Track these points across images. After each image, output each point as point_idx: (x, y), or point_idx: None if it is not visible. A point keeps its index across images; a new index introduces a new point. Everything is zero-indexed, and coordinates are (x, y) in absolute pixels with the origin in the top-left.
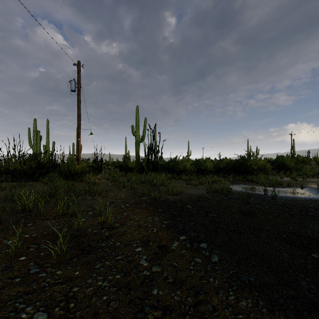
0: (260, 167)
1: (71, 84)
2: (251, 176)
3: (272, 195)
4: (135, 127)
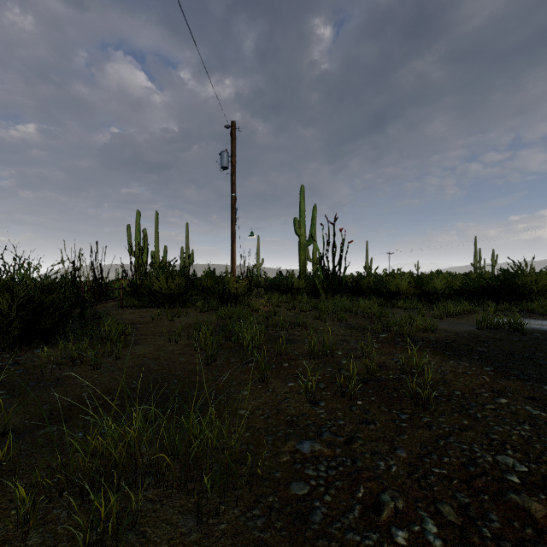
0: (541, 287)
1: (222, 158)
2: (531, 303)
3: None
4: (299, 221)
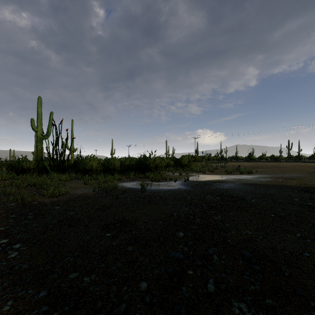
0: (157, 165)
1: None
2: (148, 173)
3: (148, 188)
4: (37, 121)
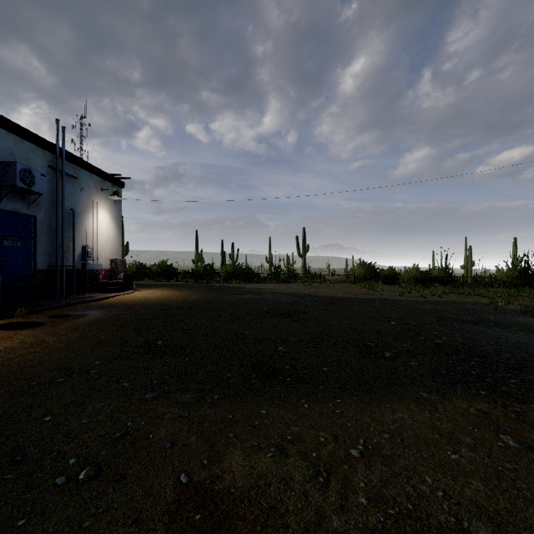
0: None
1: None
2: None
3: None
4: None
